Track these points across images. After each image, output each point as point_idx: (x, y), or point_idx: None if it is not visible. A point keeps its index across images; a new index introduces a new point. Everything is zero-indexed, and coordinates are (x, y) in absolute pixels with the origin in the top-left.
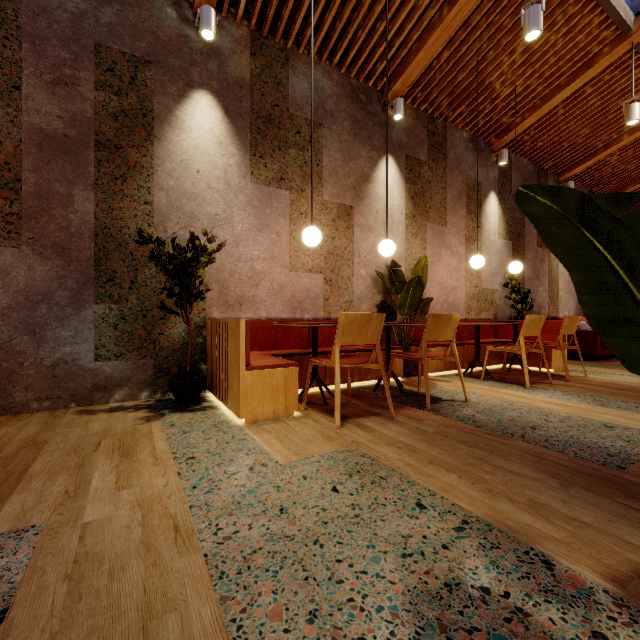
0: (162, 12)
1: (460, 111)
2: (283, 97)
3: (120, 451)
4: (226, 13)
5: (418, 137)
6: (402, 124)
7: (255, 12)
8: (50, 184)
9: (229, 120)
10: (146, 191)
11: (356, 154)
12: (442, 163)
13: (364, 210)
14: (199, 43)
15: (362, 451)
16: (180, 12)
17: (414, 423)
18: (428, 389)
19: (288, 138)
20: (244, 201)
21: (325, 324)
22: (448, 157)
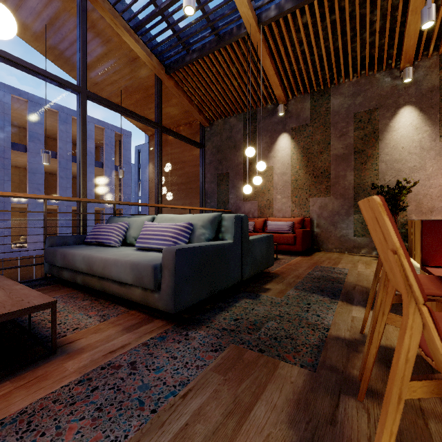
0: (382, 82)
1: None
2: None
3: (365, 263)
4: (420, 58)
5: None
6: None
7: (441, 46)
8: (339, 173)
9: (422, 113)
10: (375, 165)
11: None
12: None
13: None
14: (403, 84)
15: None
16: (392, 76)
17: None
18: None
19: None
20: (434, 154)
21: None
22: None
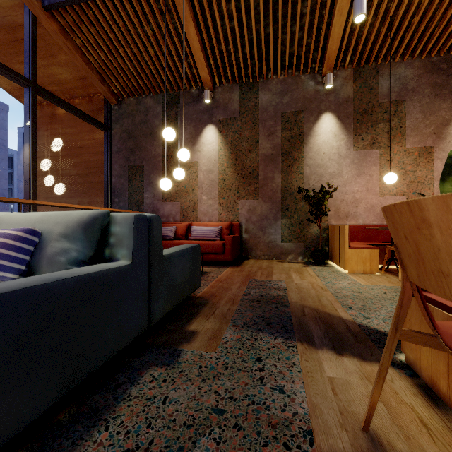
0: (307, 85)
1: None
2: (374, 95)
3: (297, 272)
4: (338, 67)
5: None
6: None
7: (355, 59)
8: (267, 174)
9: (340, 122)
10: (300, 168)
11: (436, 109)
12: None
13: (445, 146)
14: (324, 90)
15: None
16: (315, 81)
17: None
18: None
19: (378, 118)
20: (349, 162)
21: None
22: None
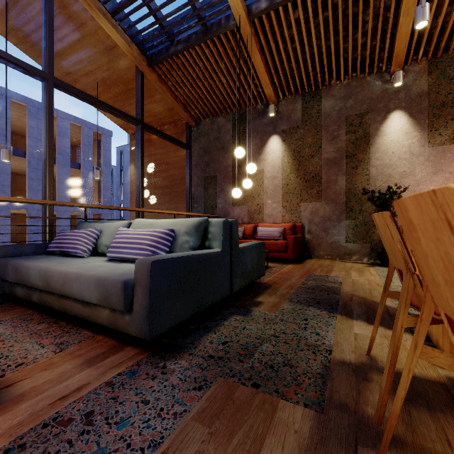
0: (373, 86)
1: None
2: None
3: (358, 271)
4: (410, 62)
5: None
6: None
7: (430, 51)
8: (330, 177)
9: (412, 119)
10: (366, 170)
11: None
12: None
13: None
14: (393, 88)
15: None
16: (382, 80)
17: None
18: None
19: None
20: (423, 160)
21: None
22: None
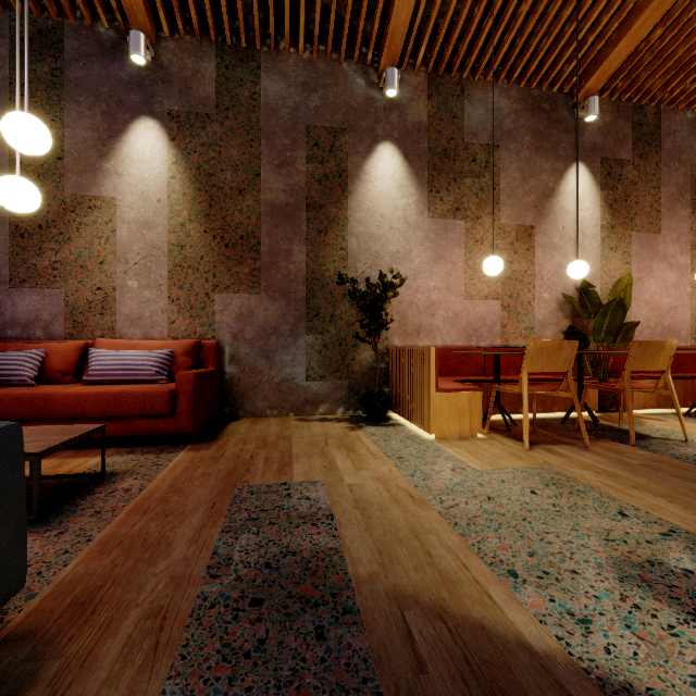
0: (353, 84)
1: (681, 89)
2: (458, 129)
3: (344, 447)
4: (405, 66)
5: (618, 133)
6: (596, 123)
7: (432, 57)
8: (277, 243)
9: (408, 163)
10: (341, 239)
11: (538, 169)
12: (653, 157)
13: (547, 228)
14: (382, 101)
15: (556, 470)
16: (367, 79)
17: (614, 455)
18: (632, 423)
19: (463, 168)
20: (421, 236)
21: (509, 351)
22: (662, 148)
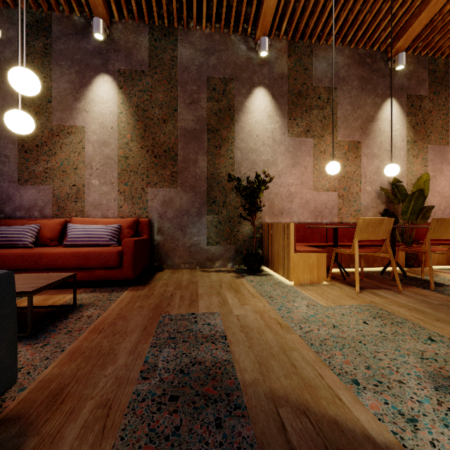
0: (238, 49)
1: None
2: (308, 77)
3: (233, 289)
4: (273, 36)
5: (419, 78)
6: (403, 71)
7: (291, 29)
8: (188, 155)
9: (274, 101)
10: (230, 152)
11: (363, 103)
12: (443, 93)
13: (369, 143)
14: (257, 59)
15: (379, 307)
16: (247, 45)
17: (420, 297)
18: (432, 275)
19: (312, 103)
20: (283, 149)
21: (344, 226)
22: (449, 87)
